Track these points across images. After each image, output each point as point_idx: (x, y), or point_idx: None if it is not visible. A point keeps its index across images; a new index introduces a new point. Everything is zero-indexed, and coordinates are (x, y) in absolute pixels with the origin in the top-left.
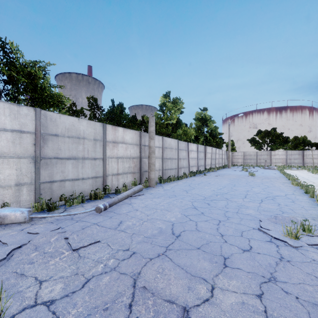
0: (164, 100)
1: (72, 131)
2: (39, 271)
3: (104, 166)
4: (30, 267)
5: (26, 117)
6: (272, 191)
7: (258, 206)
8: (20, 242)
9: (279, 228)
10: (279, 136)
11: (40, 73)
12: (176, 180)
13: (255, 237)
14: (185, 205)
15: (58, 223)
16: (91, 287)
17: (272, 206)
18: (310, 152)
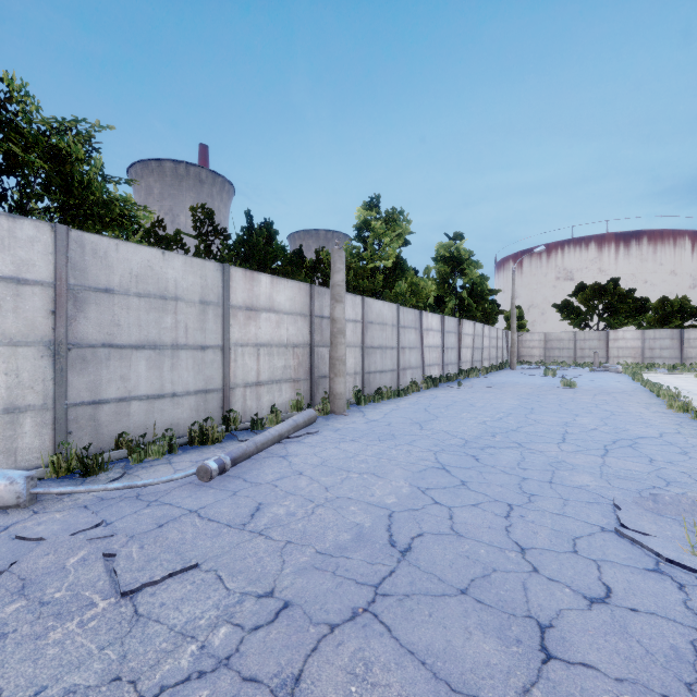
0: (366, 215)
1: (148, 281)
2: (11, 665)
3: (226, 364)
4: None
5: (32, 246)
6: (624, 424)
7: (601, 464)
8: None
9: (672, 530)
10: (626, 297)
11: (79, 149)
12: (394, 396)
13: (612, 557)
14: (418, 462)
15: (100, 510)
16: None
17: (635, 466)
18: None
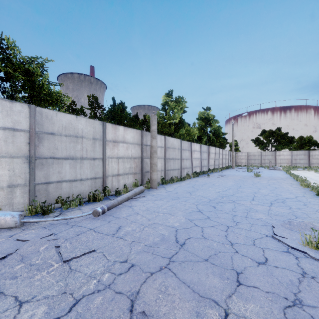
0: (166, 99)
1: (70, 129)
2: (21, 288)
3: (104, 166)
4: (12, 283)
5: (20, 114)
6: (280, 192)
7: (268, 209)
8: (5, 251)
9: (296, 236)
10: (284, 136)
11: (38, 70)
12: (178, 181)
13: (269, 247)
14: (189, 209)
15: (51, 229)
16: (79, 312)
17: (283, 210)
18: (317, 153)
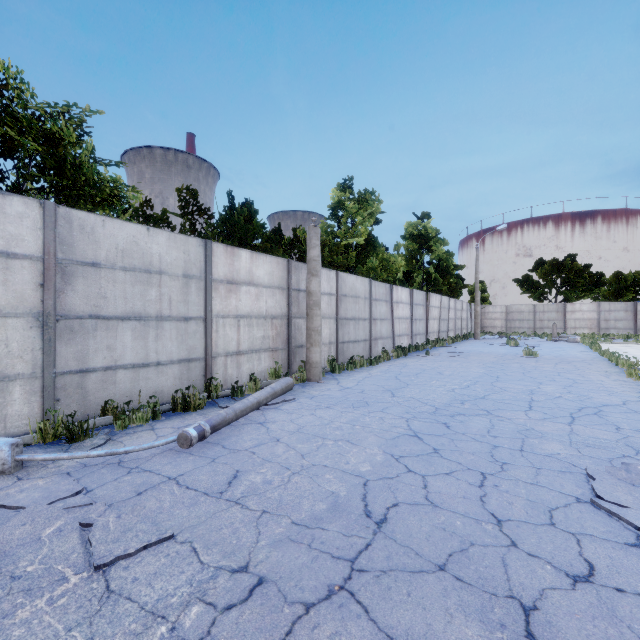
0: (340, 195)
1: (134, 256)
2: None
3: (208, 335)
4: None
5: (21, 221)
6: (587, 392)
7: (569, 432)
8: None
9: None
10: (583, 272)
11: (71, 133)
12: (366, 365)
13: (591, 531)
14: (391, 429)
15: (82, 477)
16: None
17: (602, 434)
18: None
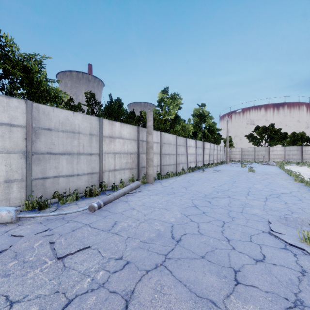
0: (162, 95)
1: (67, 125)
2: (12, 286)
3: (100, 161)
4: (4, 281)
5: (16, 110)
6: (275, 187)
7: (264, 205)
8: None
9: (293, 232)
10: (277, 132)
11: (36, 67)
12: (174, 176)
13: (266, 243)
14: (184, 204)
15: (47, 224)
16: None
17: (278, 205)
18: (309, 148)
